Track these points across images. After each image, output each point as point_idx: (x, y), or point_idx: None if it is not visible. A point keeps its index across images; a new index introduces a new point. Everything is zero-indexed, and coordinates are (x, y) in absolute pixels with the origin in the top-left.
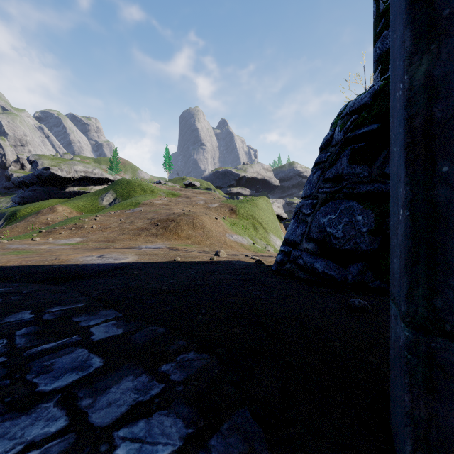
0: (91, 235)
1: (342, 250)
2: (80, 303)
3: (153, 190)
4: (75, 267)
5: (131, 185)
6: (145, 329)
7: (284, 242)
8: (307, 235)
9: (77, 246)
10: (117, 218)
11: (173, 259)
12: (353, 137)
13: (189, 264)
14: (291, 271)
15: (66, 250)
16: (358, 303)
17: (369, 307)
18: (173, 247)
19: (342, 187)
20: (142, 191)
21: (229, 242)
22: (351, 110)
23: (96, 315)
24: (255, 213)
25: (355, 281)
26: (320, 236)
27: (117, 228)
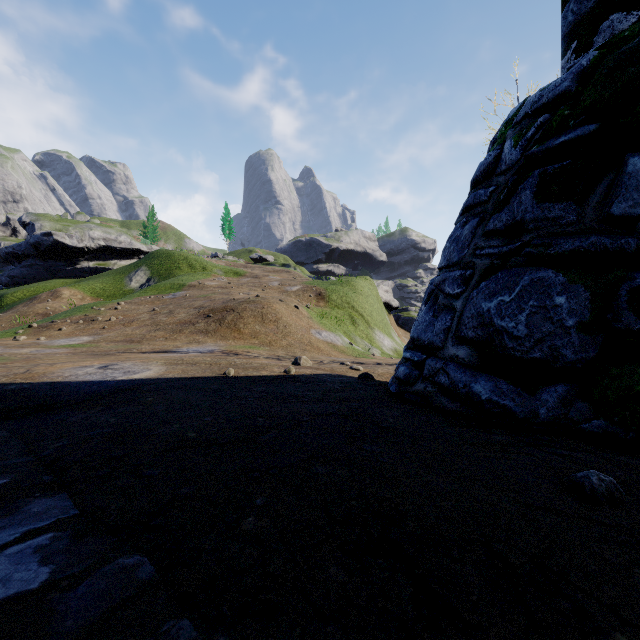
0: (106, 331)
1: (527, 359)
2: (3, 475)
3: (205, 266)
4: (48, 389)
5: (173, 259)
6: (107, 566)
7: (409, 345)
8: (455, 333)
9: (80, 349)
10: (149, 306)
11: (223, 371)
12: (543, 152)
13: (247, 381)
14: (427, 396)
15: (59, 355)
16: (599, 483)
17: (621, 490)
18: (230, 351)
19: (524, 244)
20: (189, 267)
21: (316, 343)
22: (535, 107)
23: (16, 514)
24: (354, 300)
25: (551, 419)
26: (483, 334)
27: (147, 322)
